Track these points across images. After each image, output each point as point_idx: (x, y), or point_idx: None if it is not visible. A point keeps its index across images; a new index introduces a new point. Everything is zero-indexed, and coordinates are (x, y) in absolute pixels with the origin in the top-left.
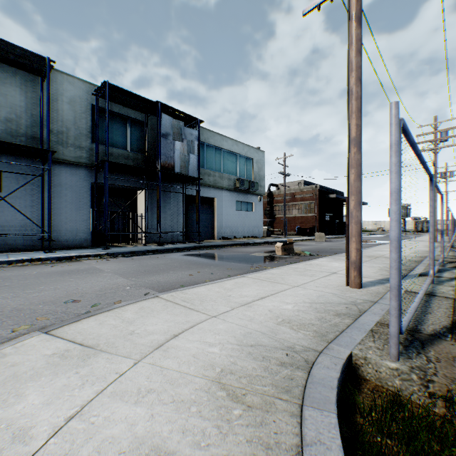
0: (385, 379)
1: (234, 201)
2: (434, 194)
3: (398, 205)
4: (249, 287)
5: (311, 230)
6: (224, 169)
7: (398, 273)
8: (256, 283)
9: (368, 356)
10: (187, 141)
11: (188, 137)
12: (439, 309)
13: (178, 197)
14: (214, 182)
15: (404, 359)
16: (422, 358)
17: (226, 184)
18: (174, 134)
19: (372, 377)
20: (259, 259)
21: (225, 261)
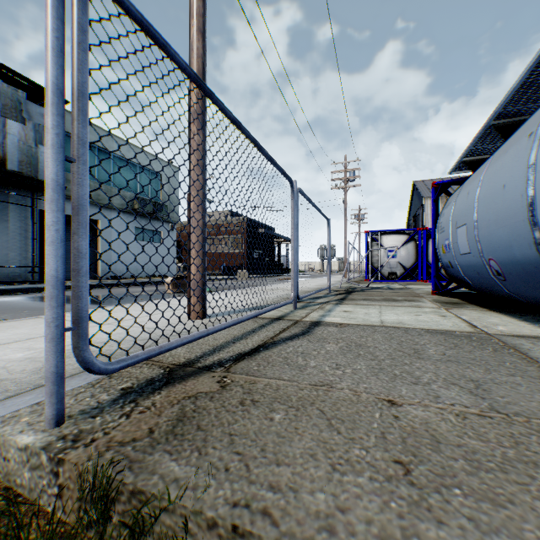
0: (15, 473)
1: (131, 227)
2: (345, 232)
3: (61, 118)
4: (8, 332)
5: (238, 269)
6: (114, 181)
7: (61, 252)
8: (39, 325)
9: (1, 430)
10: (34, 124)
11: (37, 119)
12: (265, 333)
13: (26, 213)
14: (96, 198)
15: (79, 420)
16: (121, 411)
17: (119, 203)
18: (7, 108)
19: (3, 473)
20: (132, 299)
21: (70, 303)
